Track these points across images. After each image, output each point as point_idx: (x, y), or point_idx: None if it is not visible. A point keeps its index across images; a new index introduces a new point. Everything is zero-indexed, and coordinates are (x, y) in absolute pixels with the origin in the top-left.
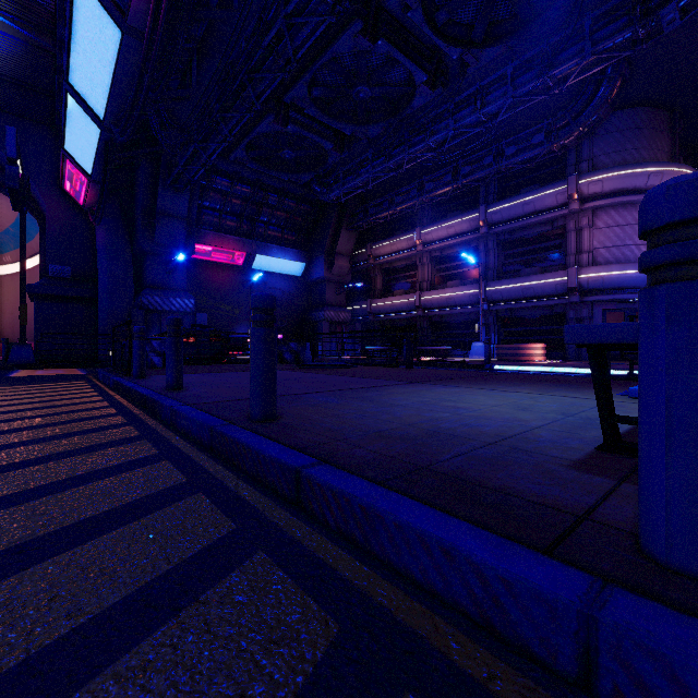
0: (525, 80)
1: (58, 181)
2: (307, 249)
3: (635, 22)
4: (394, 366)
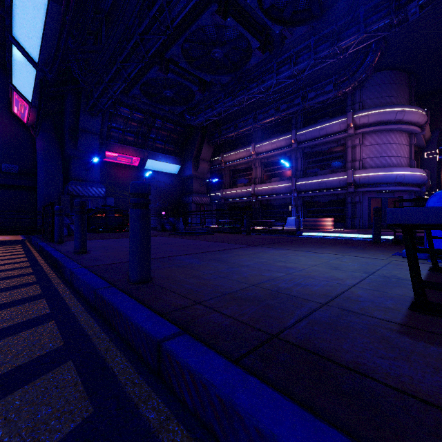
0: (322, 48)
1: (9, 106)
2: (181, 156)
3: (391, 13)
4: (238, 233)
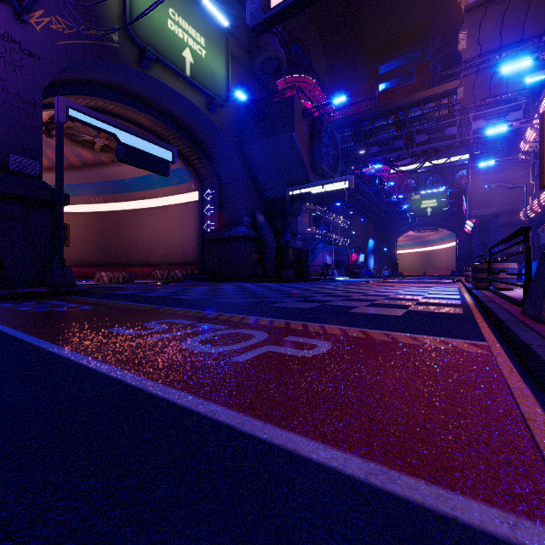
0: None
1: (462, 228)
2: None
3: None
4: None
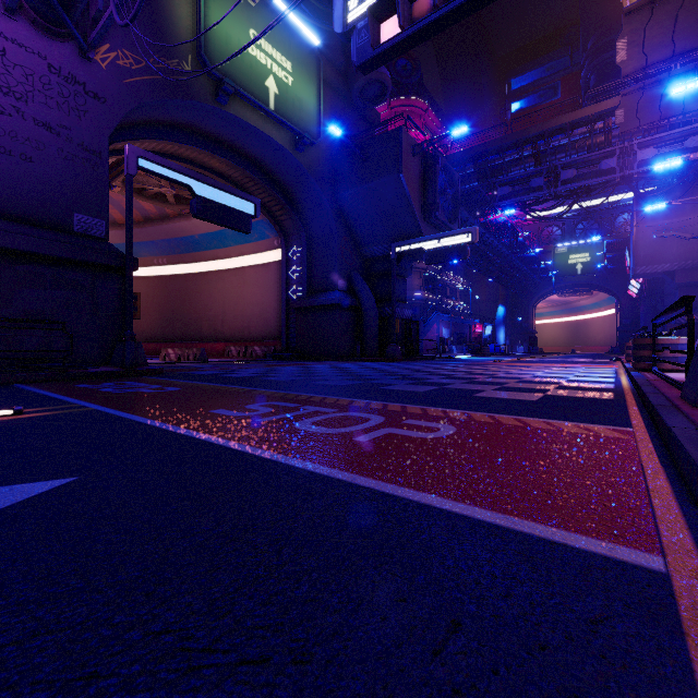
0: None
1: (625, 290)
2: None
3: None
4: None
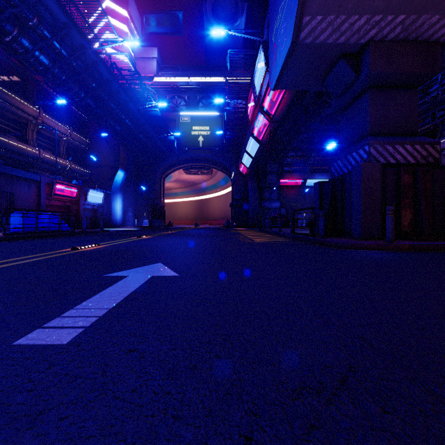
0: None
1: (237, 167)
2: None
3: None
4: None
